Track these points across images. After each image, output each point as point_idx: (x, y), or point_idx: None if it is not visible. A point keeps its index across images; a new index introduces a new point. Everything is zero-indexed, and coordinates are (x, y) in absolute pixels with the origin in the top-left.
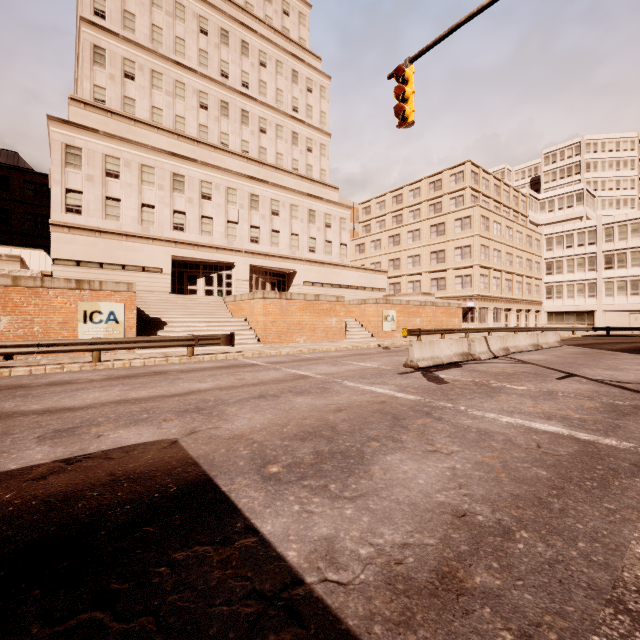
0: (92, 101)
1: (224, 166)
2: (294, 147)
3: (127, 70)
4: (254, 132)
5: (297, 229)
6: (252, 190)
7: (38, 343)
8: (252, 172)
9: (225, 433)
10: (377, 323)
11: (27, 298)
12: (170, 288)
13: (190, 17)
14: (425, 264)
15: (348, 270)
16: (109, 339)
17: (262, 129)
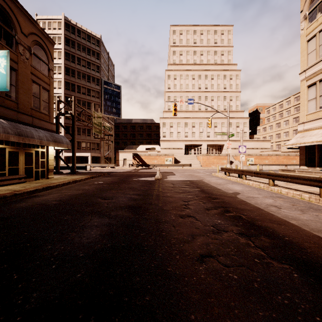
0: (167, 110)
1: (199, 116)
2: (224, 101)
3: (174, 99)
4: (209, 102)
5: (224, 130)
6: (207, 121)
7: (160, 164)
8: (208, 115)
9: (176, 172)
10: (244, 162)
11: (158, 157)
12: (184, 153)
13: (190, 77)
14: (290, 135)
15: (247, 142)
16: (169, 164)
17: (212, 100)
